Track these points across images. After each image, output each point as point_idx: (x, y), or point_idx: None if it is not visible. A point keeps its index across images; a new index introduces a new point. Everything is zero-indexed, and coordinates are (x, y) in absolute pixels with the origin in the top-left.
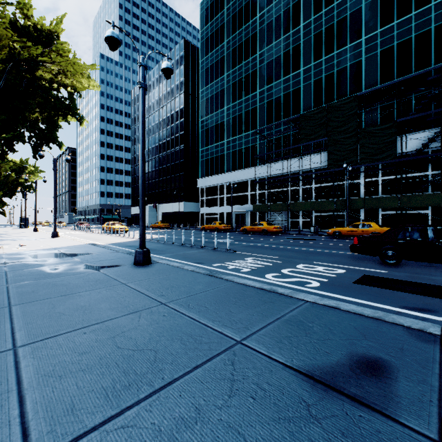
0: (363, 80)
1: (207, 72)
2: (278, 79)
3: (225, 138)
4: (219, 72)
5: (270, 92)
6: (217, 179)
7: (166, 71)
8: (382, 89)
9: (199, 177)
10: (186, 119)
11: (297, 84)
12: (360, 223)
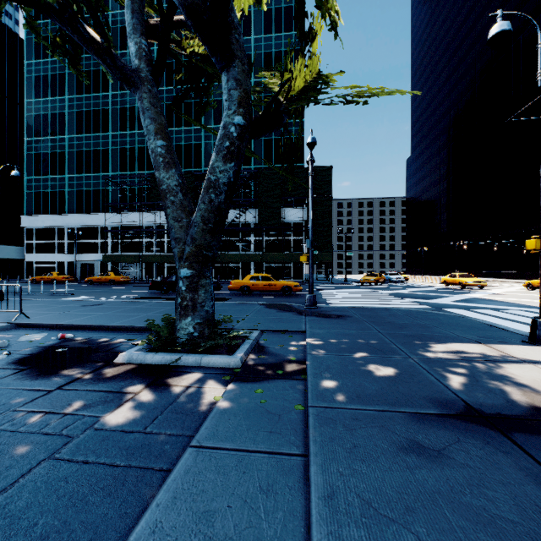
0: (203, 160)
1: (38, 81)
2: (133, 129)
3: (67, 172)
4: (57, 89)
5: (124, 139)
6: (55, 221)
7: (16, 177)
8: None
9: (23, 212)
10: None
11: None
12: None
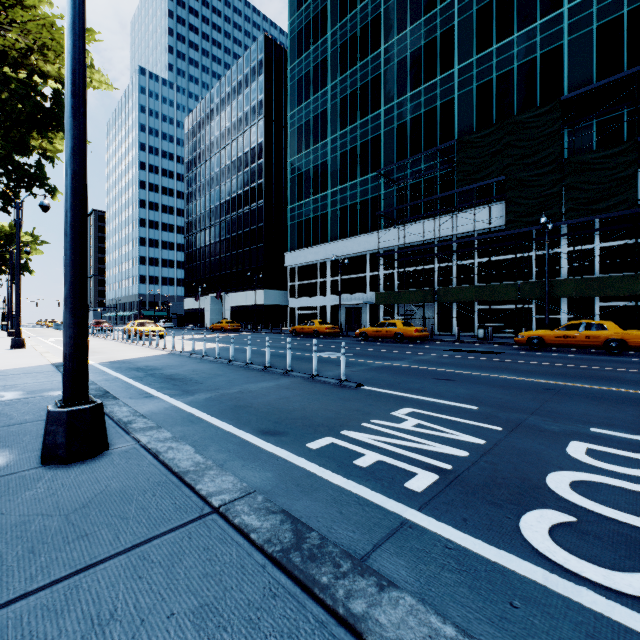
0: (566, 78)
1: (300, 83)
2: (416, 86)
3: (329, 187)
4: (319, 82)
5: (402, 109)
6: (317, 253)
7: None
8: (606, 87)
9: (287, 251)
10: (268, 160)
11: (448, 93)
12: (582, 322)
